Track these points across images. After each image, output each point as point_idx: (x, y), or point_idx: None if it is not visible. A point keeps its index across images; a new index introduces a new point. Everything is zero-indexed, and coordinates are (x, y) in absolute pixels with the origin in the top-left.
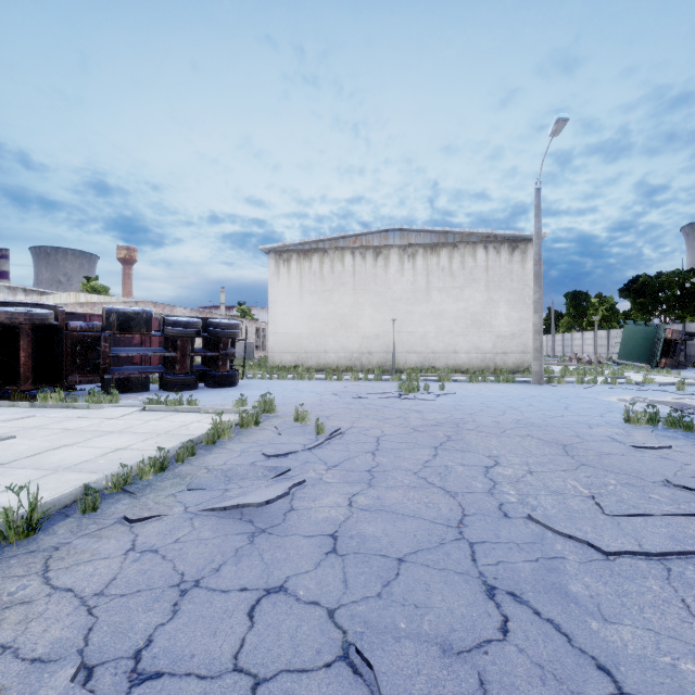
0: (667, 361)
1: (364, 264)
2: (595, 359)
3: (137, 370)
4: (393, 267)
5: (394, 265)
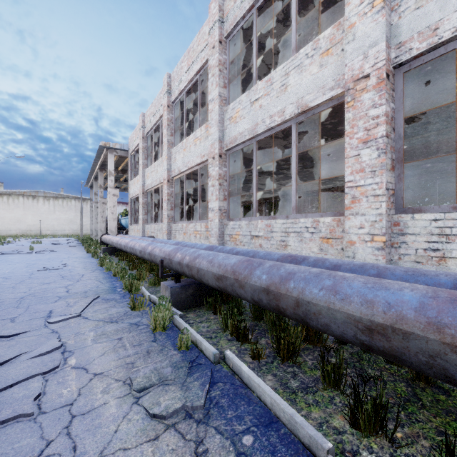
0: None
1: (28, 201)
2: None
3: None
4: (41, 203)
5: (41, 202)
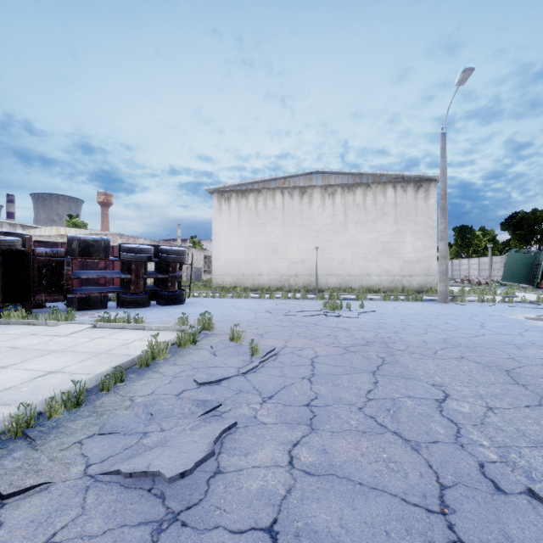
0: None
1: (291, 201)
2: (489, 281)
3: (97, 290)
4: (316, 204)
5: (317, 202)
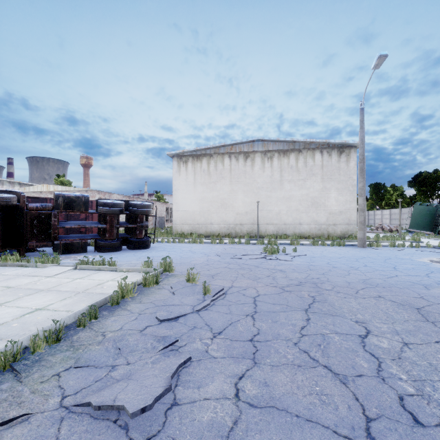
0: None
1: (237, 164)
2: (399, 229)
3: (78, 237)
4: (257, 166)
5: (258, 164)
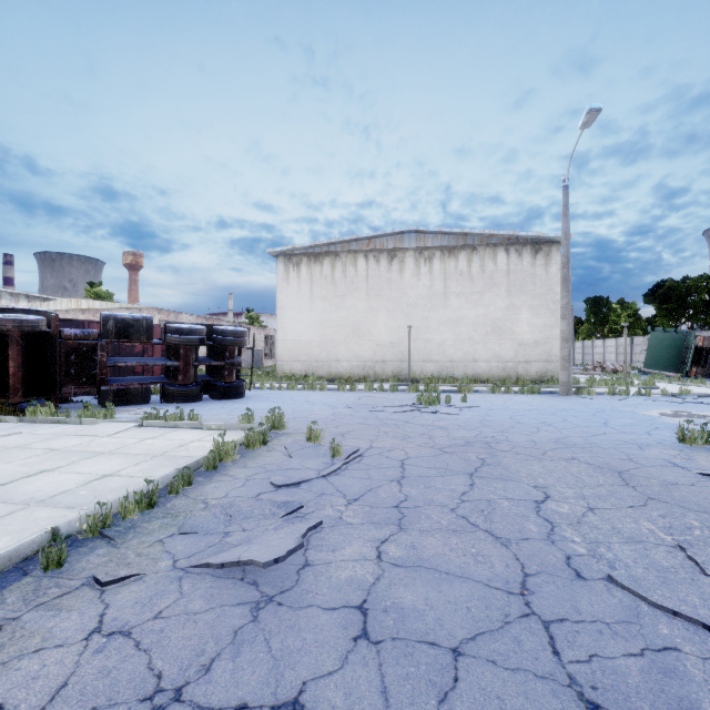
0: (698, 370)
1: (378, 268)
2: (624, 369)
3: (137, 381)
4: (409, 271)
5: (410, 269)
